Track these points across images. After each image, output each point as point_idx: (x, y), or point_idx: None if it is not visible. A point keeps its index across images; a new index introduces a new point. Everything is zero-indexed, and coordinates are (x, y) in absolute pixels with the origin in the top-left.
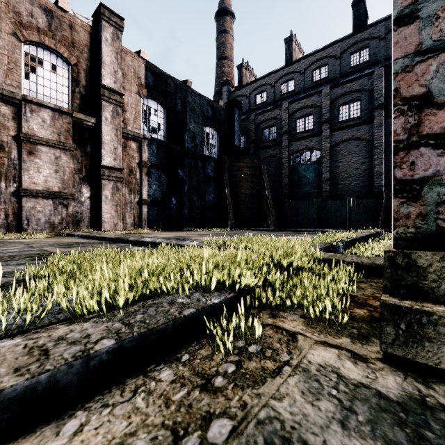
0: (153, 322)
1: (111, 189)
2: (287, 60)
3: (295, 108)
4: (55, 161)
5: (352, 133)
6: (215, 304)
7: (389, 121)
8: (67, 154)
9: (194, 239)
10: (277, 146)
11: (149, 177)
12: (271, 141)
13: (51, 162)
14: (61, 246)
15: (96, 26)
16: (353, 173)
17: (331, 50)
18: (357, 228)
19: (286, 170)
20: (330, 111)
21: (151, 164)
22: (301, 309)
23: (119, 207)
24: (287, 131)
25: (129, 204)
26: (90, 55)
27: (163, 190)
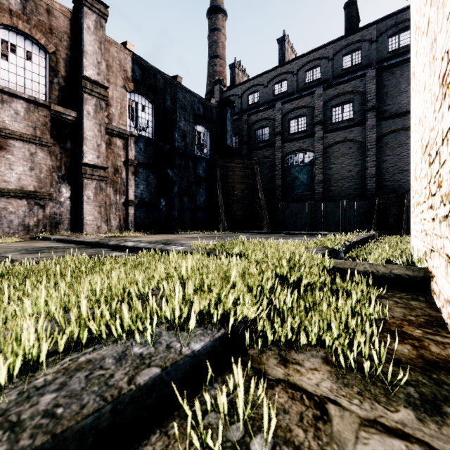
0: (70, 414)
1: (94, 189)
2: (280, 60)
3: (288, 109)
4: (30, 158)
5: (345, 135)
6: (196, 353)
7: (381, 123)
8: (43, 149)
9: (182, 243)
10: (270, 147)
11: (136, 177)
12: (264, 142)
13: (26, 158)
14: (28, 252)
15: (78, 12)
16: (346, 175)
17: (324, 51)
18: (350, 230)
19: (279, 171)
20: (323, 112)
21: (139, 163)
22: (320, 347)
23: (103, 208)
24: (280, 131)
25: (114, 205)
26: (71, 43)
27: (151, 191)
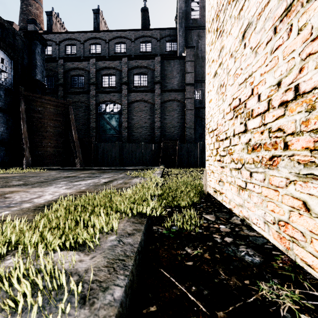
0: None
1: None
2: (95, 27)
3: (101, 66)
4: None
5: (142, 97)
6: None
7: (164, 93)
8: None
9: None
10: (85, 94)
11: None
12: (80, 88)
13: None
14: None
15: None
16: (143, 125)
17: (128, 34)
18: (146, 164)
19: (94, 115)
20: (128, 76)
21: None
22: None
23: None
24: (94, 82)
25: None
26: None
27: None
